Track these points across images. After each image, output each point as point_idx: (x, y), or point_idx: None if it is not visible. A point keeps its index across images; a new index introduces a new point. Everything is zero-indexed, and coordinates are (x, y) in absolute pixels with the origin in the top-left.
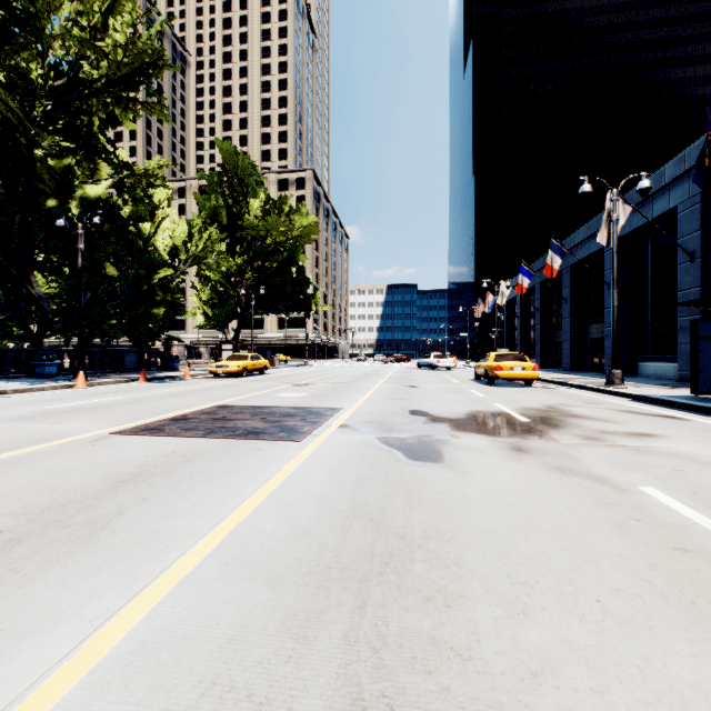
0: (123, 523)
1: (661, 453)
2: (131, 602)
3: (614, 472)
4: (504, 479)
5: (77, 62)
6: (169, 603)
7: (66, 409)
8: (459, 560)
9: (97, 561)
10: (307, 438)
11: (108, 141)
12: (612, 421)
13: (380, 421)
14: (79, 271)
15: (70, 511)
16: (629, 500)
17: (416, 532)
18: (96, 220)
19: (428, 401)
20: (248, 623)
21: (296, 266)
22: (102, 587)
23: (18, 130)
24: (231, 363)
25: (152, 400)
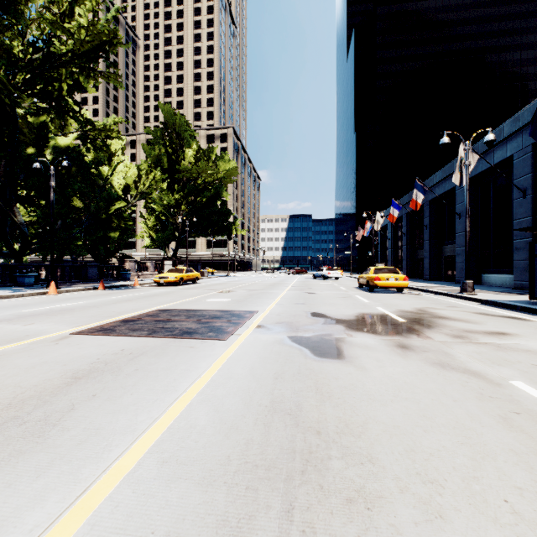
0: (73, 420)
1: (518, 350)
2: (72, 507)
3: (485, 367)
4: (397, 374)
5: (50, 40)
6: (108, 508)
7: (38, 312)
8: (371, 456)
9: (45, 460)
10: (231, 337)
11: (74, 103)
12: (472, 322)
13: (289, 322)
14: (51, 203)
15: (28, 407)
16: (504, 393)
17: (329, 427)
18: (64, 163)
19: (324, 305)
20: (182, 532)
21: (220, 200)
22: (47, 489)
23: (3, 93)
24: (171, 275)
25: (108, 304)
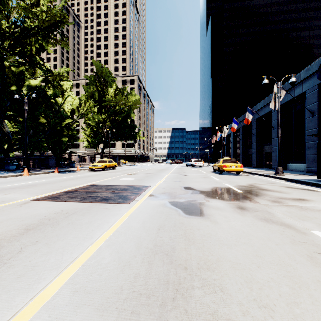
0: (18, 259)
1: (314, 210)
2: None
3: (294, 221)
4: (238, 226)
5: (24, 20)
6: None
7: (13, 186)
8: (222, 286)
9: None
10: (132, 202)
11: (40, 59)
12: (283, 192)
13: (169, 192)
14: (25, 120)
15: None
16: (309, 239)
17: (193, 264)
18: (33, 95)
19: (192, 182)
20: None
21: (130, 119)
22: None
23: None
24: (99, 164)
25: (58, 182)
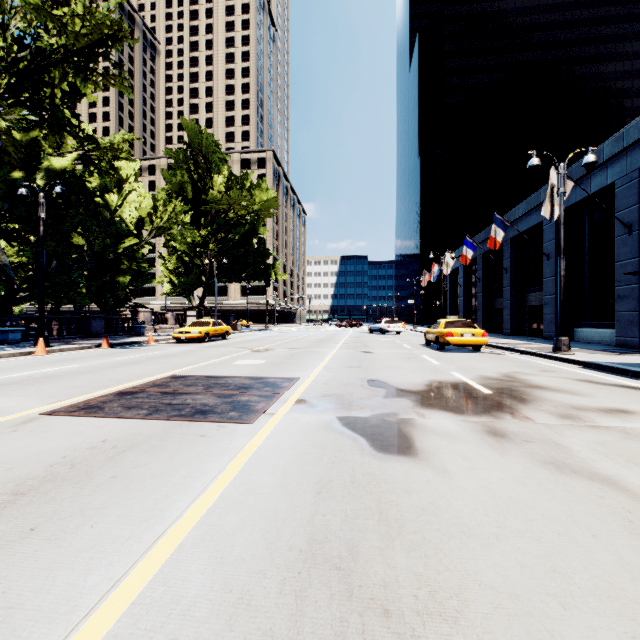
0: None
1: None
2: None
3: (620, 469)
4: (495, 482)
5: (39, 35)
6: None
7: (10, 380)
8: None
9: None
10: (260, 418)
11: (72, 114)
12: (577, 393)
13: (339, 395)
14: (41, 239)
15: None
16: None
17: (404, 599)
18: (57, 189)
19: (385, 369)
20: None
21: (256, 237)
22: None
23: None
24: (193, 329)
25: (107, 369)
